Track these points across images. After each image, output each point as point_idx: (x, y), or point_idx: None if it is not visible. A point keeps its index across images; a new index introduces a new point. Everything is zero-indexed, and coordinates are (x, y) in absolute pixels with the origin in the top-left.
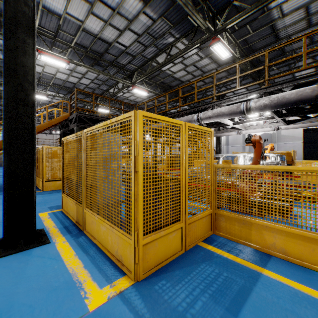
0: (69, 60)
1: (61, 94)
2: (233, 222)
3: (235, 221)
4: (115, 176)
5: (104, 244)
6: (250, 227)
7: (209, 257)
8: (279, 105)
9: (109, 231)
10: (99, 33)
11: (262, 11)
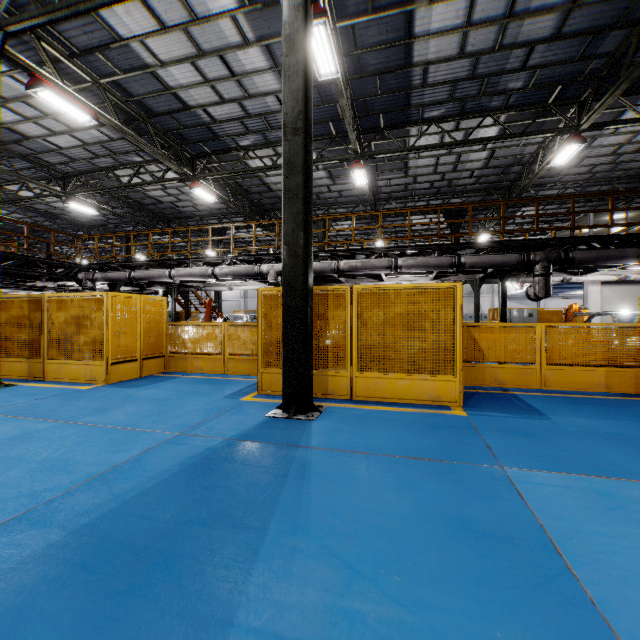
0: None
1: None
2: (178, 360)
3: (180, 359)
4: (88, 329)
5: (76, 378)
6: (187, 361)
7: (157, 376)
8: (236, 275)
9: (83, 366)
10: (11, 124)
11: (246, 167)
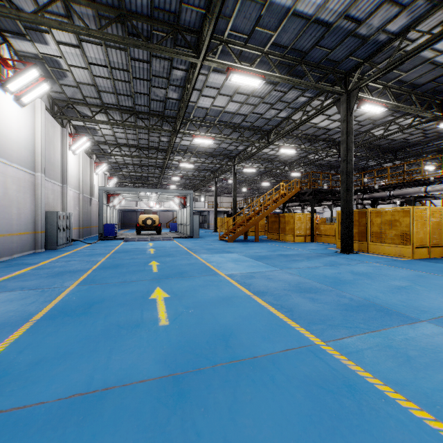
0: (296, 147)
1: (259, 164)
2: None
3: None
4: (397, 227)
5: (388, 253)
6: None
7: (441, 259)
8: None
9: (393, 247)
10: (326, 126)
11: None
